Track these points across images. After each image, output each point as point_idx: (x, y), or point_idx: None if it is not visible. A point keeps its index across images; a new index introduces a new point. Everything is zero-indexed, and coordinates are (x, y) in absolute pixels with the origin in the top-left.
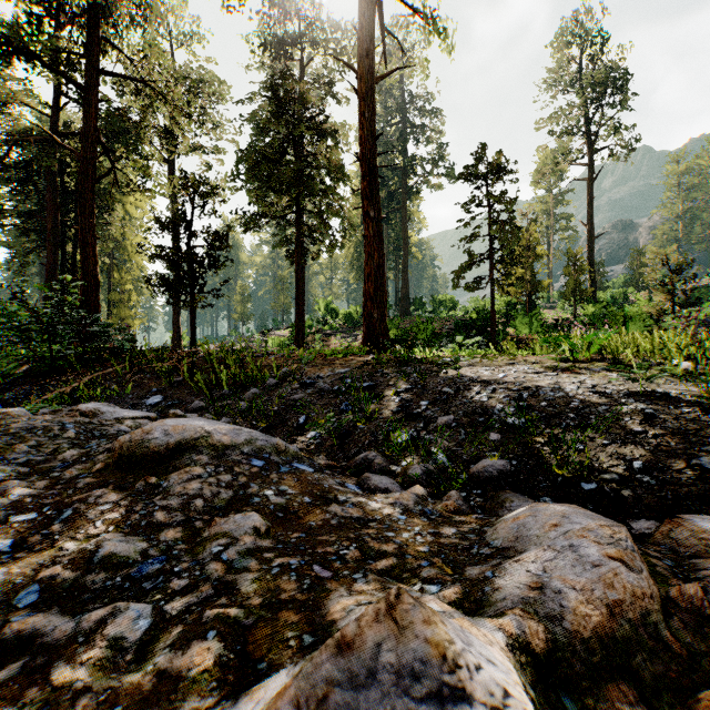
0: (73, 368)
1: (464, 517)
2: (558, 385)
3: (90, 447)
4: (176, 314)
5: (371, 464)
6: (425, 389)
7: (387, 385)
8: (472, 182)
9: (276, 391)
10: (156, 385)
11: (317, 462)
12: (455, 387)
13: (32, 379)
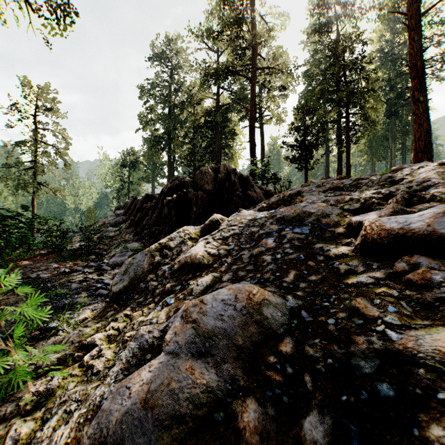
0: None
1: None
2: None
3: None
4: None
5: None
6: None
7: None
8: None
9: None
10: None
11: None
12: None
13: None
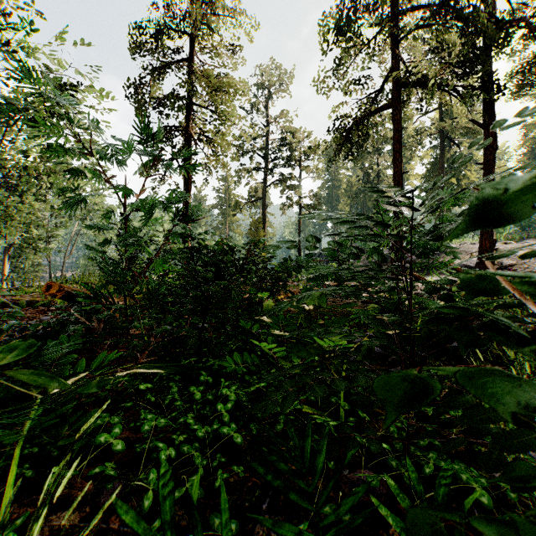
0: None
1: None
2: None
3: None
4: None
5: None
6: None
7: None
8: None
9: None
10: None
11: None
12: None
13: None
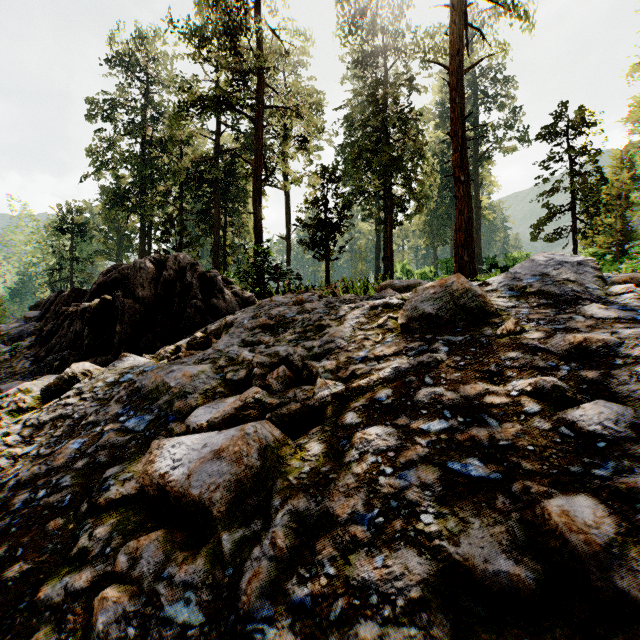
0: (272, 295)
1: None
2: None
3: None
4: None
5: None
6: None
7: None
8: (551, 139)
9: None
10: None
11: None
12: None
13: None
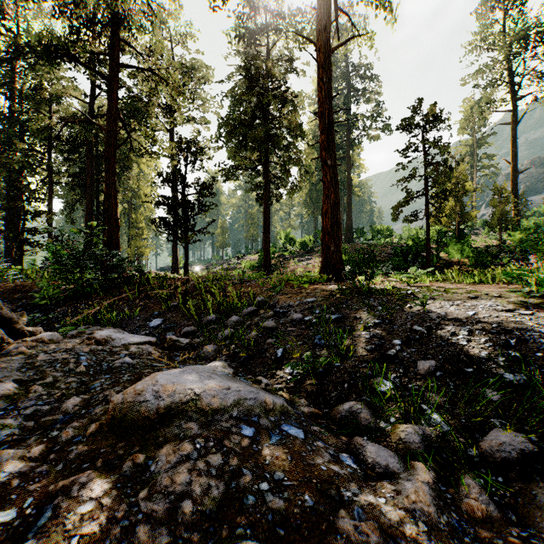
0: (97, 294)
1: (507, 540)
2: (543, 329)
3: (94, 388)
4: (175, 244)
5: (356, 418)
6: (394, 326)
7: (354, 318)
8: (409, 131)
9: (254, 318)
10: (158, 309)
11: (300, 409)
12: (426, 326)
13: (69, 302)
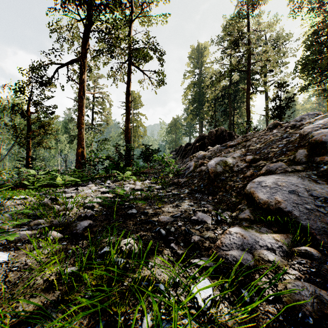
0: None
1: None
2: None
3: None
4: None
5: None
6: None
7: None
8: None
9: None
10: None
11: None
12: None
13: None
